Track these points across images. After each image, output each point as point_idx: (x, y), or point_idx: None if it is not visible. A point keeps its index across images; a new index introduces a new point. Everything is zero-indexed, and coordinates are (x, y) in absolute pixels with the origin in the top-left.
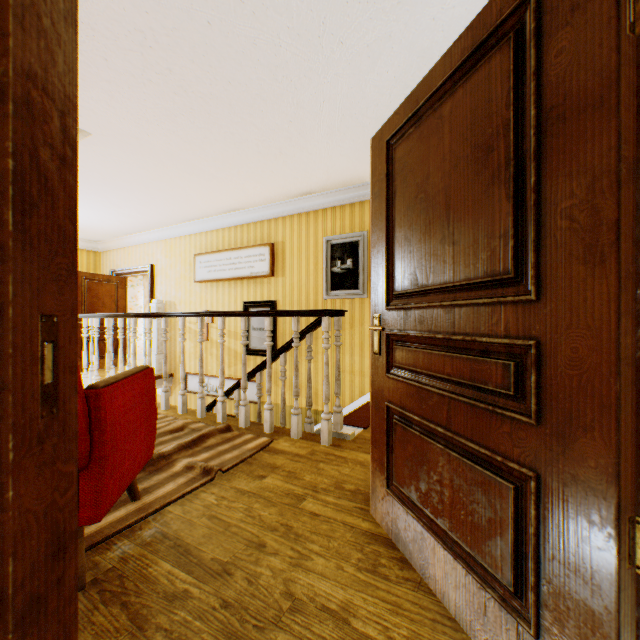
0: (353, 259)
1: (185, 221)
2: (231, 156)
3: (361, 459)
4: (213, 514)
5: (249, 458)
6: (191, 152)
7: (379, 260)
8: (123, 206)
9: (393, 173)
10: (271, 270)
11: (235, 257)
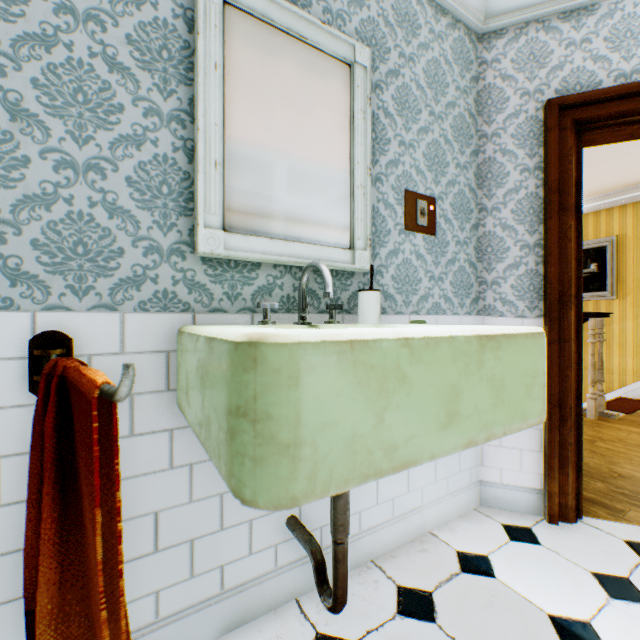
0: (597, 263)
1: None
2: None
3: (634, 430)
4: None
5: None
6: None
7: None
8: None
9: None
10: None
11: None
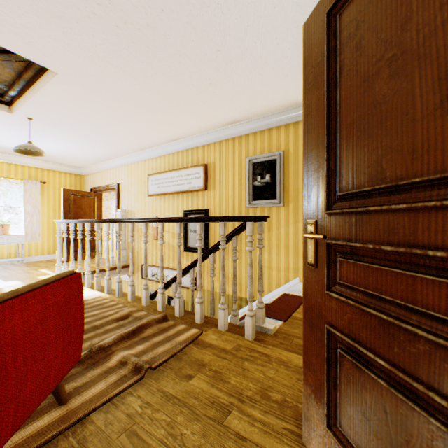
0: (271, 174)
1: (141, 150)
2: (170, 89)
3: (284, 358)
4: (134, 429)
5: (179, 352)
6: (138, 87)
7: (315, 157)
8: (94, 138)
9: (337, 46)
10: (204, 185)
11: (177, 176)
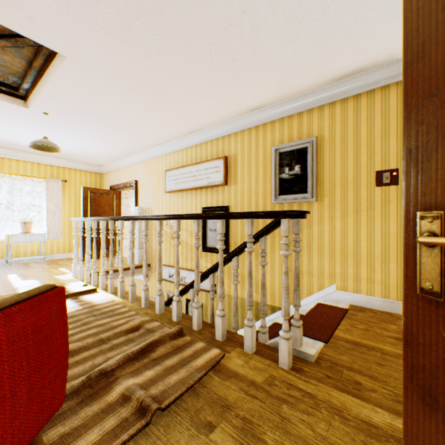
0: (301, 165)
1: (158, 145)
2: (187, 70)
3: (336, 403)
4: None
5: (196, 383)
6: (151, 69)
7: (440, 96)
8: (110, 133)
9: None
10: (225, 179)
11: (195, 170)
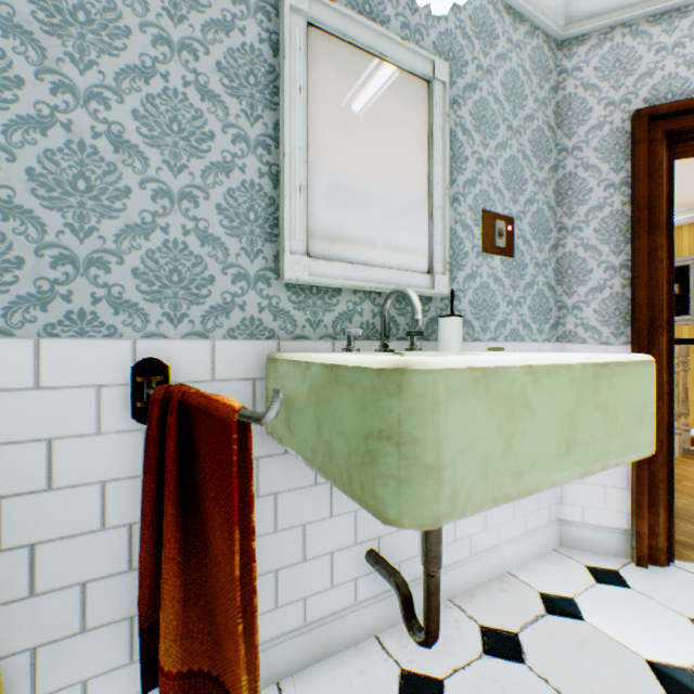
0: (679, 284)
1: None
2: None
3: None
4: None
5: None
6: None
7: None
8: None
9: None
10: None
11: None
